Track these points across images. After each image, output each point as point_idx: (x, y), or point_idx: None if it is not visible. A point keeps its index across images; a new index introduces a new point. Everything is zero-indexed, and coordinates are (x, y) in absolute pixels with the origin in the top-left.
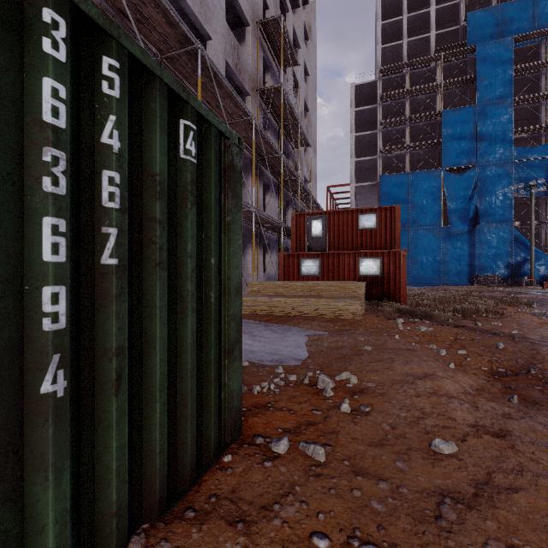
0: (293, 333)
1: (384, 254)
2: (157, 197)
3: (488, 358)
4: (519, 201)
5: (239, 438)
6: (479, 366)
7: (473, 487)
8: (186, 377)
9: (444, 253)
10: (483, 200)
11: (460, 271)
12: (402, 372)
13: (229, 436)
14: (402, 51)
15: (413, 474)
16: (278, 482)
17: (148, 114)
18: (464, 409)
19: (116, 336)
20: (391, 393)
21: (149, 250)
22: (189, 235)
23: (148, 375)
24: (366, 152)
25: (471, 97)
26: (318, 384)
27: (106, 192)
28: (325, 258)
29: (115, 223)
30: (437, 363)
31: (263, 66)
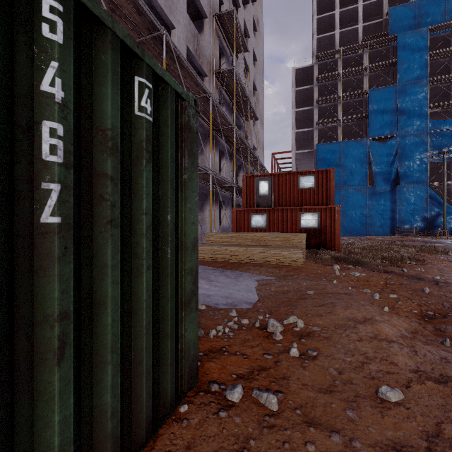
0: (244, 278)
1: (321, 210)
2: (109, 152)
3: (417, 301)
4: (433, 165)
5: (195, 385)
6: (409, 309)
7: (424, 440)
8: (141, 334)
9: (370, 208)
10: (403, 164)
11: (383, 223)
12: (344, 316)
13: (186, 385)
14: (334, 40)
15: (364, 425)
16: (233, 435)
17: (99, 66)
18: (404, 354)
19: (59, 300)
20: (335, 337)
21: (99, 207)
22: (144, 192)
23: (99, 337)
24: (304, 125)
25: (392, 78)
26: (268, 328)
27: (47, 144)
28: (271, 213)
29: (57, 178)
30: (374, 307)
31: (218, 52)
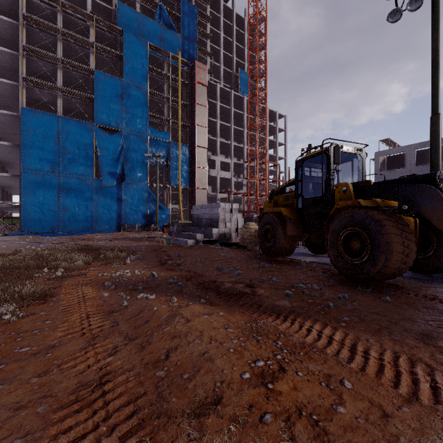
0: None
1: None
2: None
3: None
4: (153, 169)
5: None
6: None
7: None
8: None
9: (97, 202)
10: (128, 161)
11: (110, 219)
12: None
13: None
14: None
15: None
16: None
17: None
18: None
19: None
20: None
21: None
22: None
23: None
24: (10, 77)
25: (120, 72)
26: None
27: None
28: None
29: None
30: None
31: None
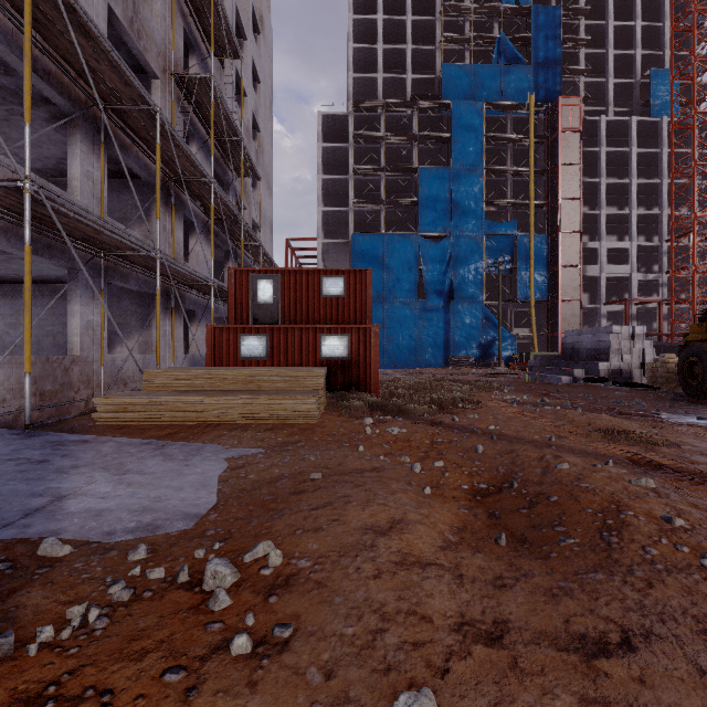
0: (204, 457)
1: (352, 331)
2: None
3: (468, 469)
4: (489, 278)
5: None
6: (459, 485)
7: None
8: None
9: (421, 330)
10: (457, 274)
11: (436, 351)
12: (359, 524)
13: None
14: (377, 87)
15: None
16: None
17: None
18: (445, 590)
19: None
20: (336, 578)
21: None
22: None
23: None
24: (336, 202)
25: (446, 158)
26: (204, 583)
27: None
28: (276, 333)
29: None
30: (410, 493)
31: (185, 44)
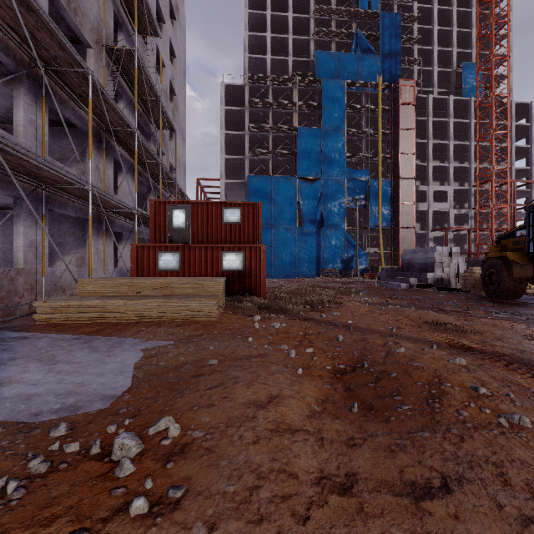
0: (124, 349)
1: (246, 249)
2: None
3: (331, 354)
4: (349, 211)
5: None
6: (324, 366)
7: None
8: None
9: (299, 249)
10: (326, 207)
11: (310, 265)
12: (244, 400)
13: None
14: (266, 66)
15: None
16: None
17: None
18: (309, 451)
19: None
20: (223, 445)
21: None
22: None
23: None
24: (235, 151)
25: (318, 121)
26: (112, 454)
27: None
28: (186, 251)
29: None
30: (286, 373)
31: (115, 23)
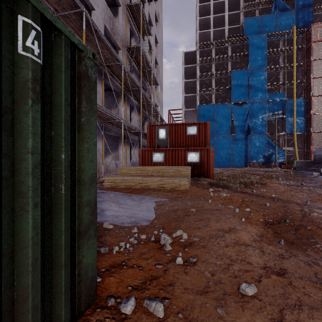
0: (146, 200)
1: (201, 150)
2: None
3: (262, 213)
4: (269, 122)
5: (94, 302)
6: (258, 219)
7: None
8: (26, 272)
9: (232, 149)
10: (252, 121)
11: (240, 159)
12: (216, 228)
13: (83, 305)
14: (210, 36)
15: (230, 320)
16: None
17: None
18: (256, 255)
19: None
20: (210, 245)
21: None
22: (30, 132)
23: None
24: (190, 91)
25: (246, 64)
26: (160, 241)
27: None
28: (167, 152)
29: None
30: (235, 219)
31: (129, 33)
